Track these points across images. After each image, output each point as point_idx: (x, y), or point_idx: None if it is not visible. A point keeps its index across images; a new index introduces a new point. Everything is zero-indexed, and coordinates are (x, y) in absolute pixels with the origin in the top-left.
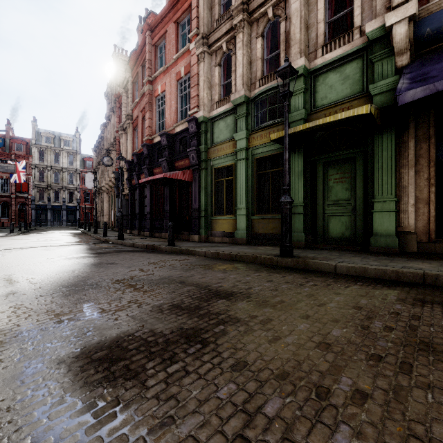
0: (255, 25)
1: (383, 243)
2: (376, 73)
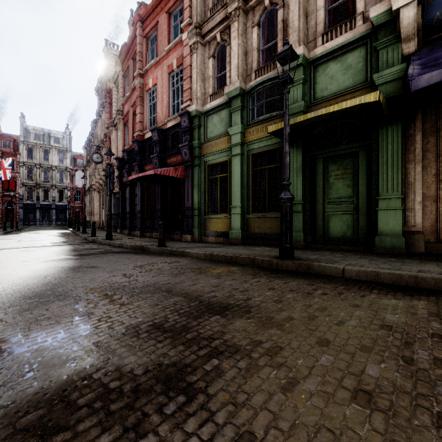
0: (251, 13)
1: (389, 244)
2: (381, 62)
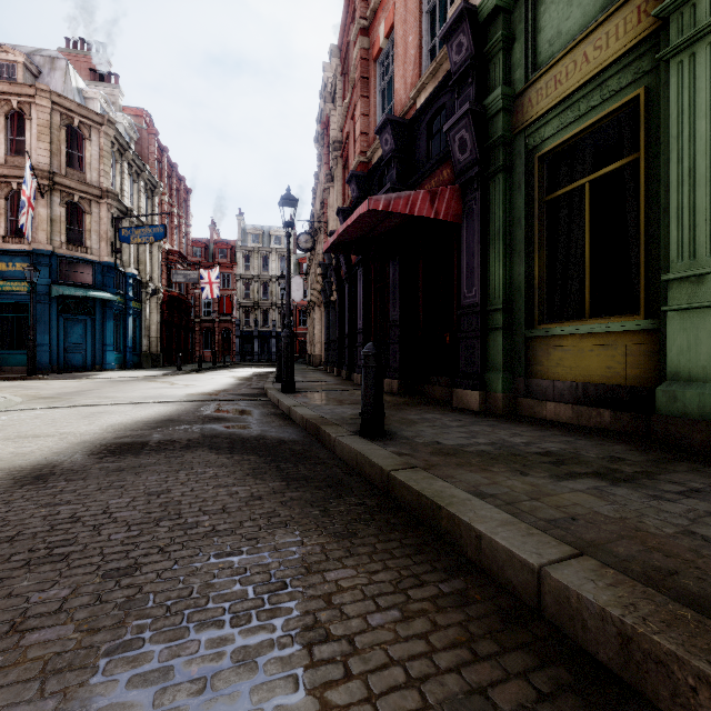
0: None
1: None
2: None
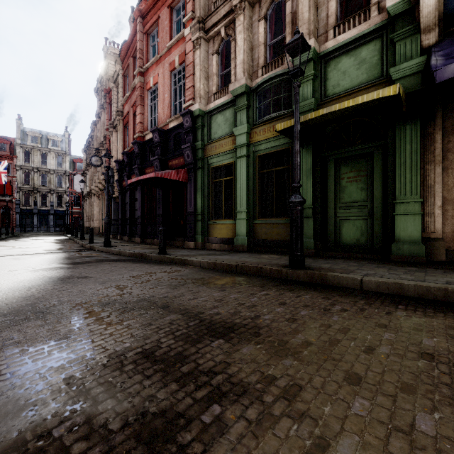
0: (257, 6)
1: (407, 251)
2: (398, 54)
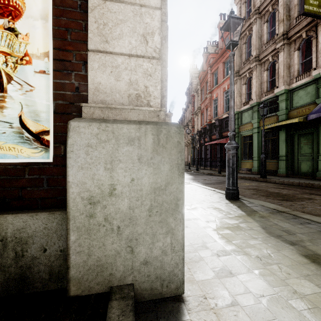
0: (263, 64)
1: None
2: (320, 93)
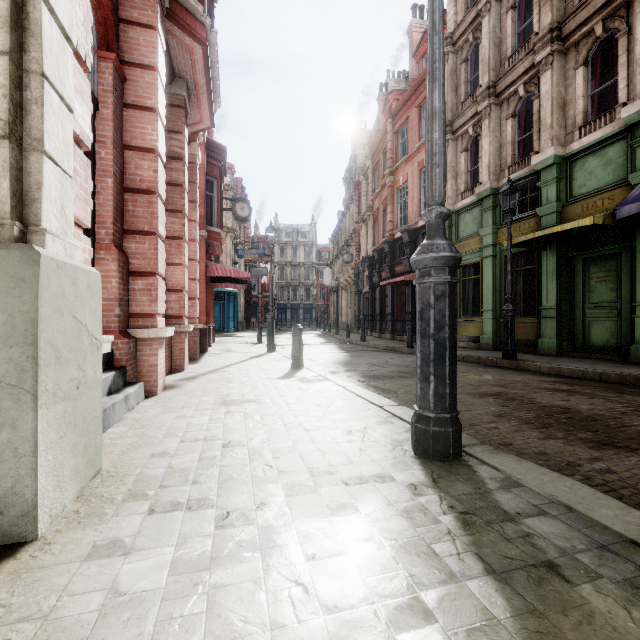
0: (505, 104)
1: None
2: (639, 160)
